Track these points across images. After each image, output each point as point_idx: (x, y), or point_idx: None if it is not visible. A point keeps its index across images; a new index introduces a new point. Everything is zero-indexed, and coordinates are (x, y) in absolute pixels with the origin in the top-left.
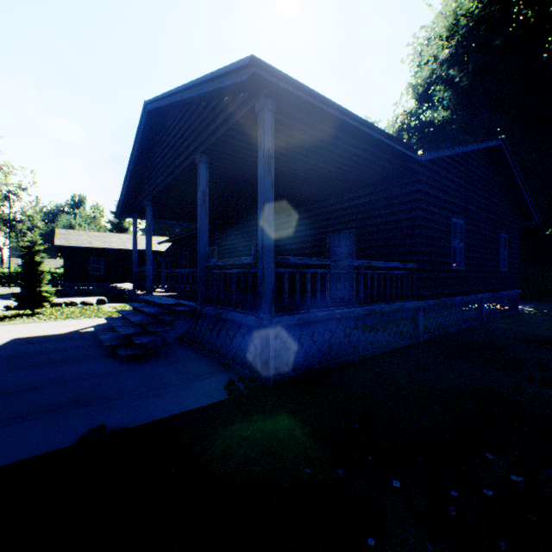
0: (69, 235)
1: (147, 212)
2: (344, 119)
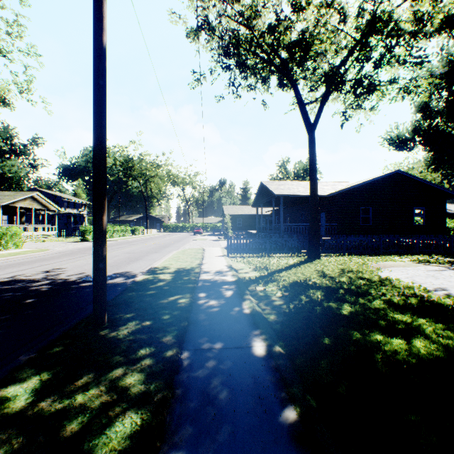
0: (228, 209)
1: (261, 207)
2: (298, 196)
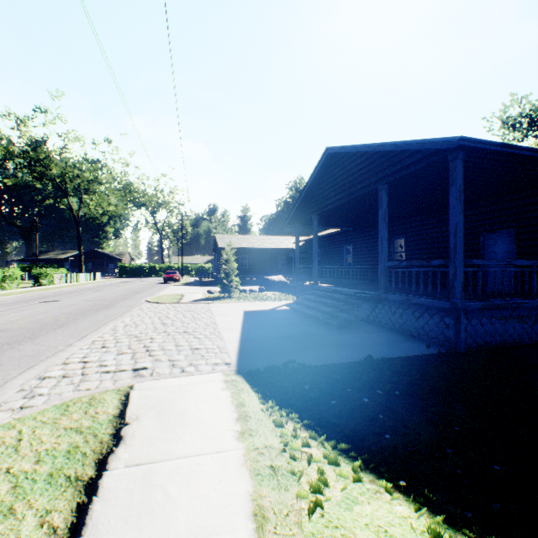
0: (224, 239)
1: (314, 223)
2: (524, 153)
